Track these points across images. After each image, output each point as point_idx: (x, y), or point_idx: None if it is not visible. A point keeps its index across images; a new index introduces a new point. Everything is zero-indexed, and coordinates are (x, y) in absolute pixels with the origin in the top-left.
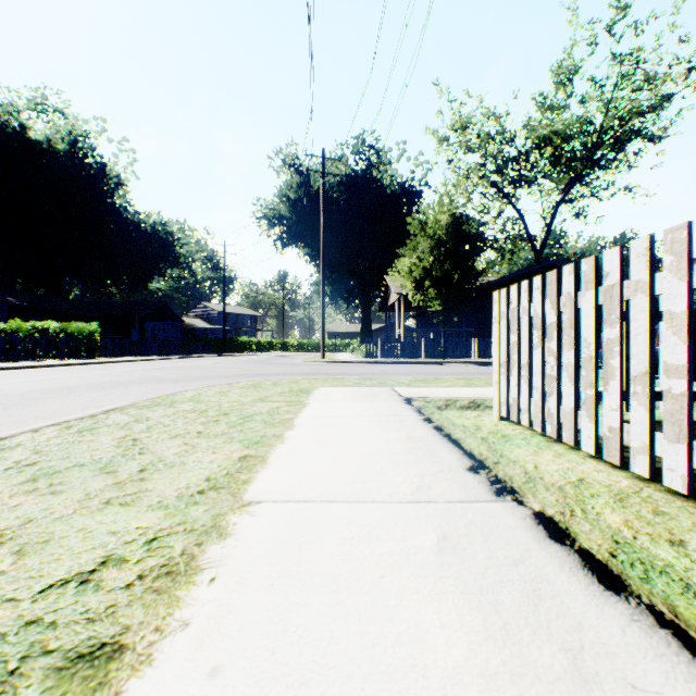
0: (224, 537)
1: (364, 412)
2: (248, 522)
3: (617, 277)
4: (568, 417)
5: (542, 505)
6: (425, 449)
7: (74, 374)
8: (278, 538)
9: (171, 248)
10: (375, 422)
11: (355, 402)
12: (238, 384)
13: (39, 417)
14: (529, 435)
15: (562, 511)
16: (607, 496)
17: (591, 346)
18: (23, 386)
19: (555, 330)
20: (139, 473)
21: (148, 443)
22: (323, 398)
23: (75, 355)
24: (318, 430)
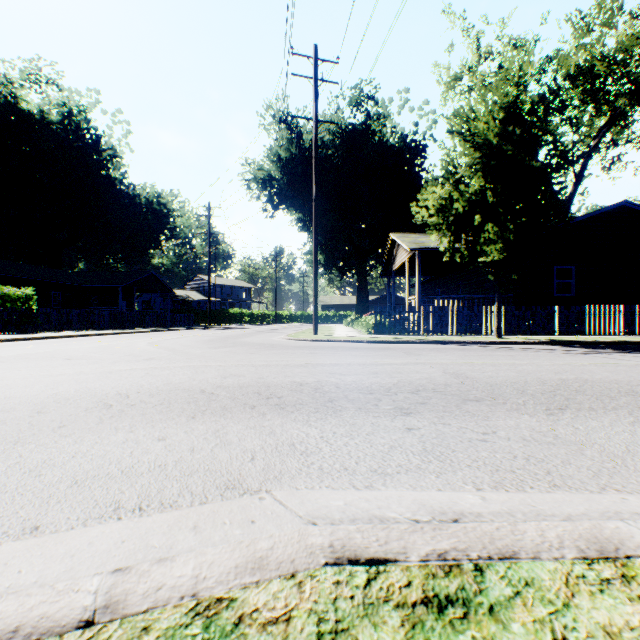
0: None
1: None
2: None
3: None
4: None
5: None
6: None
7: None
8: None
9: (165, 220)
10: None
11: None
12: None
13: None
14: None
15: None
16: None
17: None
18: None
19: None
20: None
21: None
22: None
23: None
24: None
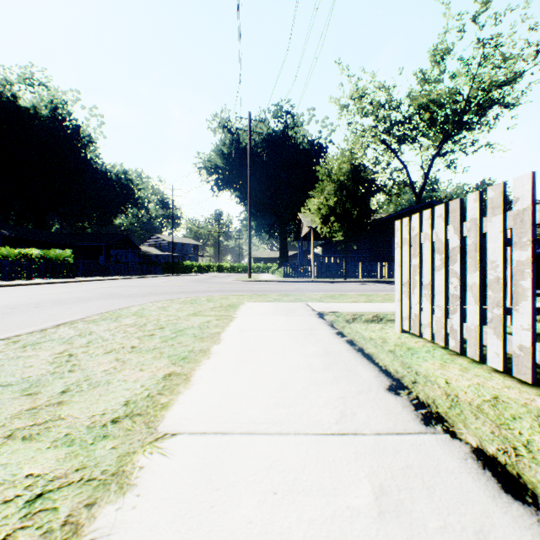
0: (124, 491)
1: (284, 326)
2: (156, 466)
3: (529, 201)
4: (473, 333)
5: (478, 439)
6: (342, 365)
7: (47, 291)
8: (187, 493)
9: (131, 192)
10: (294, 336)
11: (275, 317)
12: (178, 300)
13: (1, 329)
14: (431, 348)
15: (505, 449)
16: (529, 418)
17: (498, 268)
18: (0, 301)
19: (458, 253)
20: (60, 395)
21: (82, 358)
22: (248, 313)
23: (53, 275)
24: (242, 344)
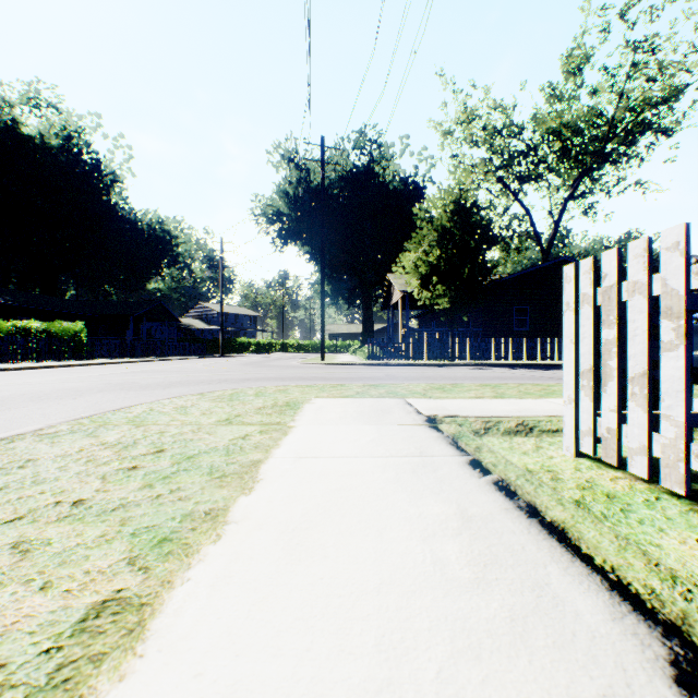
0: None
1: (373, 447)
2: None
3: None
4: None
5: None
6: (515, 568)
7: (36, 379)
8: None
9: (168, 247)
10: (393, 471)
11: (358, 426)
12: (212, 394)
13: None
14: (650, 494)
15: None
16: None
17: None
18: None
19: None
20: None
21: None
22: (314, 418)
23: (58, 356)
24: (294, 493)
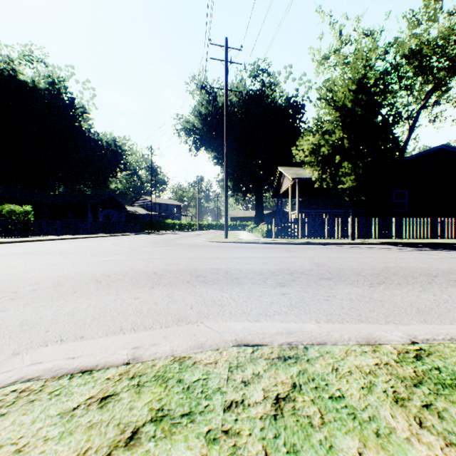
0: None
1: None
2: None
3: None
4: None
5: None
6: None
7: None
8: None
9: (120, 157)
10: None
11: None
12: None
13: None
14: None
15: None
16: None
17: None
18: None
19: None
20: None
21: None
22: None
23: (4, 234)
24: None
